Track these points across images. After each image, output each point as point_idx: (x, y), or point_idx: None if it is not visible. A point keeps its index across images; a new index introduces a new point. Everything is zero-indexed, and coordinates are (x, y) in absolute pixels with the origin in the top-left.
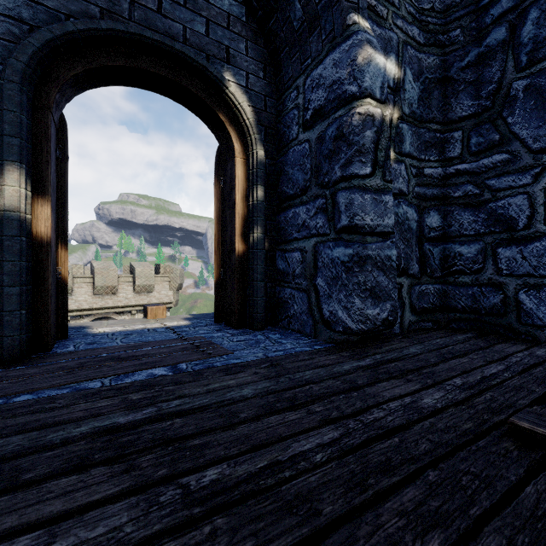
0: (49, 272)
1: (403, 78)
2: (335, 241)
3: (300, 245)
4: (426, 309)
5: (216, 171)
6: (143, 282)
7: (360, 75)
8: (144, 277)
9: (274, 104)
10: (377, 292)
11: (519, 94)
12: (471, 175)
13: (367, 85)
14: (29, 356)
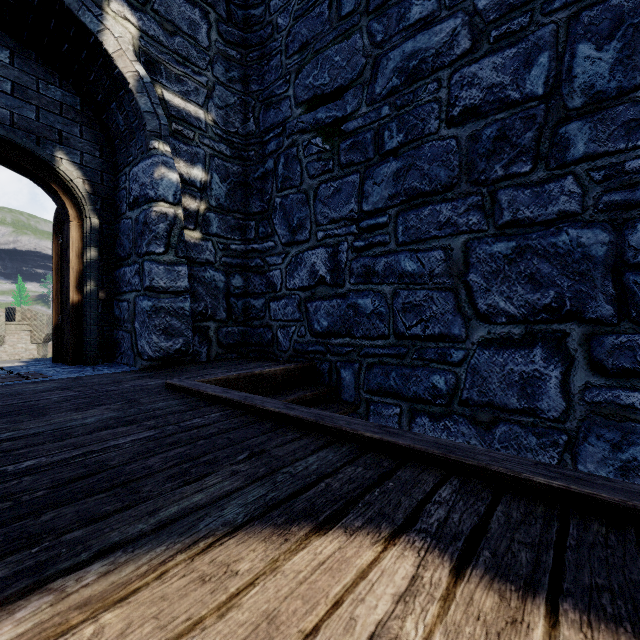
0: None
1: (211, 181)
2: (144, 296)
3: (127, 297)
4: (232, 344)
5: (54, 228)
6: None
7: (156, 186)
8: None
9: (112, 179)
10: (170, 331)
11: (278, 206)
12: (260, 252)
13: (161, 193)
14: None
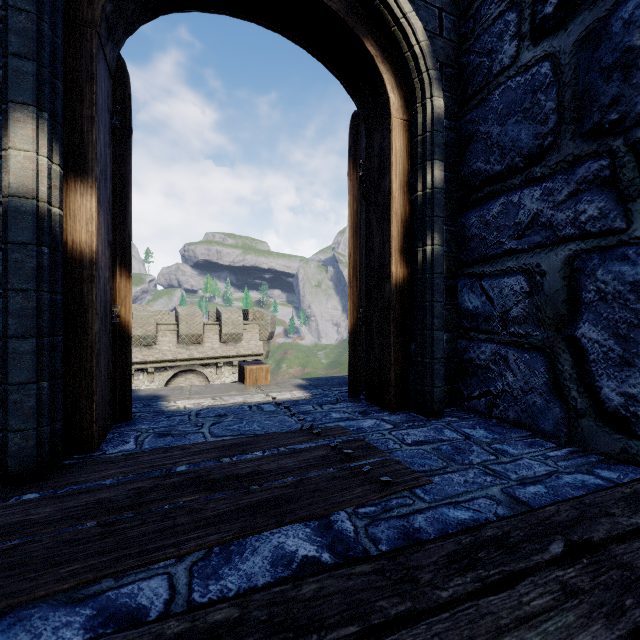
0: (93, 312)
1: None
2: None
3: (524, 262)
4: None
5: (351, 151)
6: (231, 330)
7: None
8: (231, 324)
9: (454, 24)
10: None
11: None
12: None
13: None
14: (56, 463)
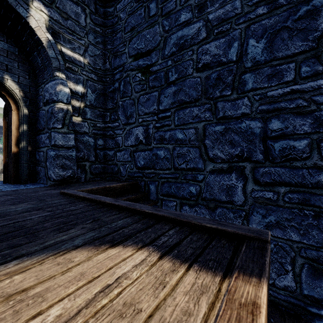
0: None
1: (87, 92)
2: (51, 149)
3: (43, 149)
4: (98, 173)
5: (4, 114)
6: None
7: (57, 94)
8: None
9: (35, 90)
10: (65, 166)
11: (120, 106)
12: (112, 128)
13: (60, 98)
14: None
